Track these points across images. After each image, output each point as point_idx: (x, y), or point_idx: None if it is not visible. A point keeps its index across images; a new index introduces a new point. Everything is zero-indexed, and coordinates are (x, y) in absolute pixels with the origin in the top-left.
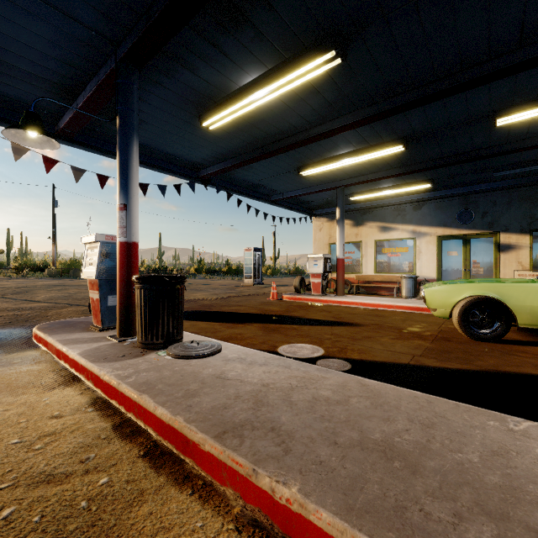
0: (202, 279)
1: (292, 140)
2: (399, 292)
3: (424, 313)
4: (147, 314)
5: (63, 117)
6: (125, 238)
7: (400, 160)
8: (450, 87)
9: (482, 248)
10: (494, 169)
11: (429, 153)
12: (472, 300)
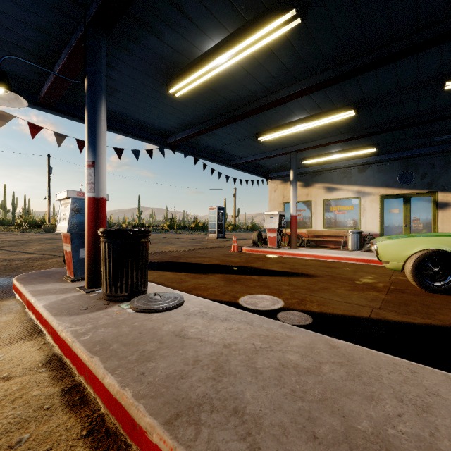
0: (173, 234)
1: (251, 107)
2: (345, 246)
3: (372, 265)
4: (111, 267)
5: (43, 86)
6: (93, 193)
7: (349, 125)
8: (404, 49)
9: (422, 206)
10: (435, 133)
11: (377, 118)
12: (426, 253)
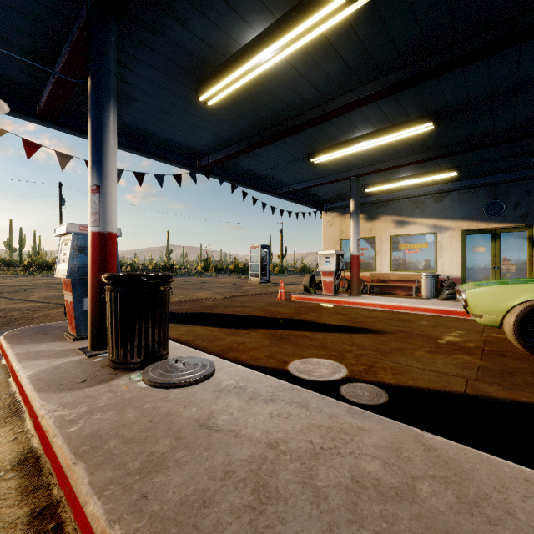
0: (208, 277)
1: (303, 119)
2: (418, 292)
3: (455, 318)
4: (119, 325)
5: (43, 93)
6: (98, 227)
7: (425, 143)
8: (505, 37)
9: (514, 243)
10: (533, 152)
11: (461, 133)
12: (533, 305)
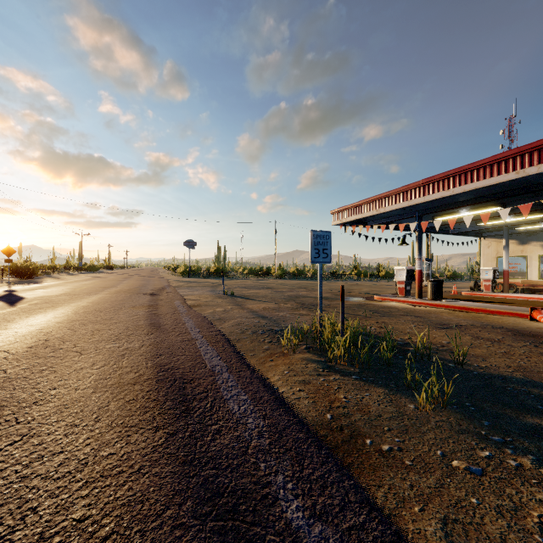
0: (372, 281)
1: (476, 218)
2: None
3: None
4: (434, 291)
5: (375, 221)
6: (420, 268)
7: None
8: None
9: None
10: None
11: None
12: None
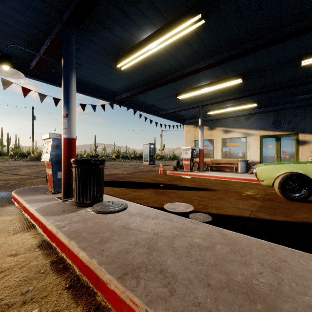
0: (119, 162)
1: (172, 76)
2: (236, 170)
3: (254, 183)
4: (80, 184)
5: (32, 62)
6: (67, 135)
7: (238, 88)
8: (273, 39)
9: (288, 143)
10: (296, 94)
11: (257, 84)
12: (288, 175)
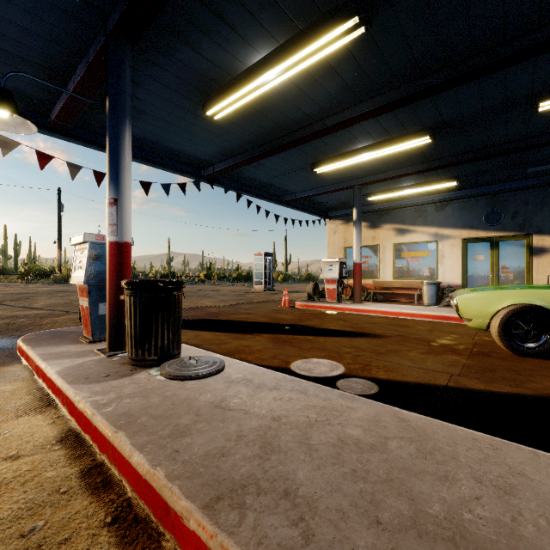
0: (211, 285)
1: (305, 132)
2: (420, 300)
3: (452, 323)
4: (138, 326)
5: (54, 107)
6: (115, 237)
7: (424, 154)
8: (490, 63)
9: (512, 251)
10: (528, 164)
11: (457, 146)
12: (516, 309)
